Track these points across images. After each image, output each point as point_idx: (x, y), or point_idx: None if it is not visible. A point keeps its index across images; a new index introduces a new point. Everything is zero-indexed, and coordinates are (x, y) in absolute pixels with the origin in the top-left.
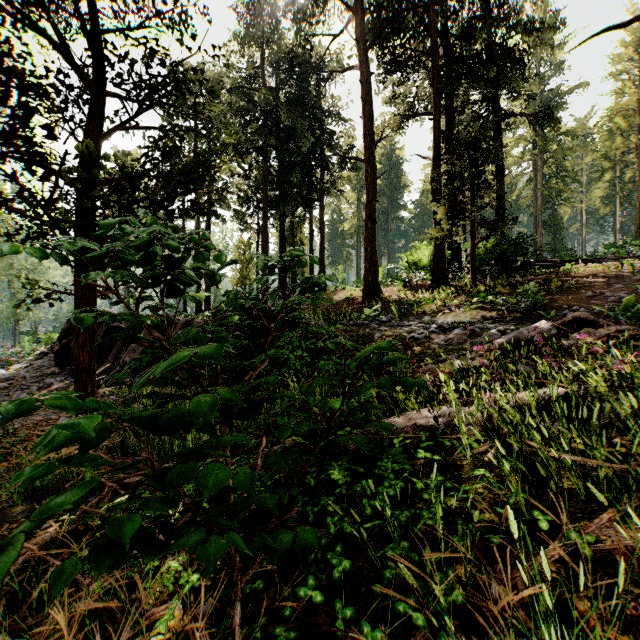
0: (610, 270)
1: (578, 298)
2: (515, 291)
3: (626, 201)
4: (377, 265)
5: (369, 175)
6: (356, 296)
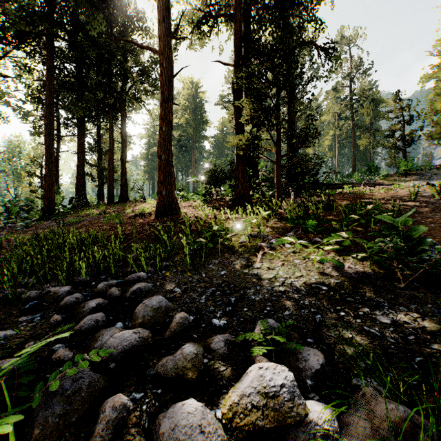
0: (397, 193)
1: (438, 231)
2: (350, 217)
3: (342, 149)
4: (173, 176)
5: (164, 70)
6: (152, 211)
